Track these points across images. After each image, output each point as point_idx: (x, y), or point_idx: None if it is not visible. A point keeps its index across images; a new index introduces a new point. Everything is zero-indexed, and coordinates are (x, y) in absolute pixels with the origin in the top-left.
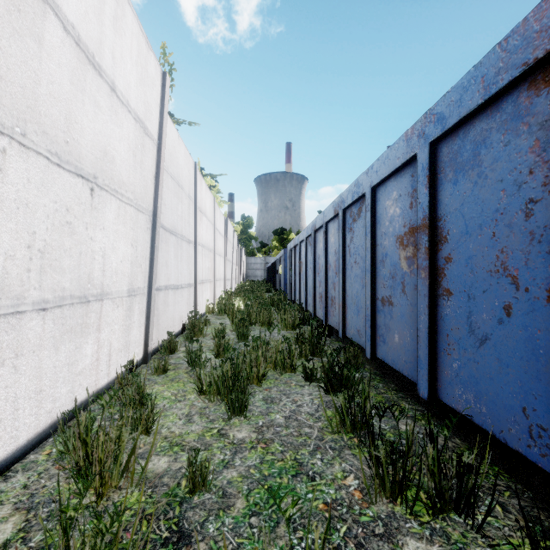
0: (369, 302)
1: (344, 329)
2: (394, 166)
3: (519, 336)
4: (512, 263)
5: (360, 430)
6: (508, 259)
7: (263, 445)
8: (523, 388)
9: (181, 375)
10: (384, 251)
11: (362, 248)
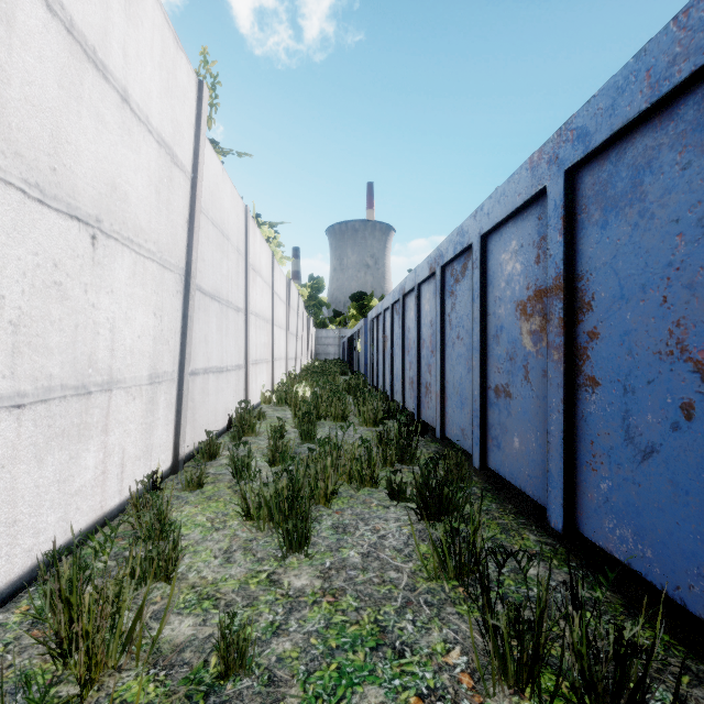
0: (478, 393)
1: (442, 427)
2: (512, 205)
3: None
4: (695, 341)
5: (468, 577)
6: (688, 336)
7: (330, 599)
8: None
9: (222, 491)
10: (499, 322)
11: (467, 319)
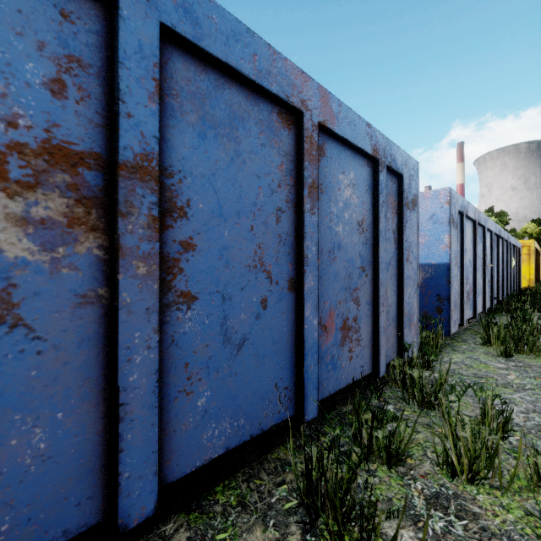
0: None
1: None
2: None
3: (272, 324)
4: (268, 259)
5: None
6: (264, 255)
7: None
8: (275, 367)
9: None
10: None
11: None
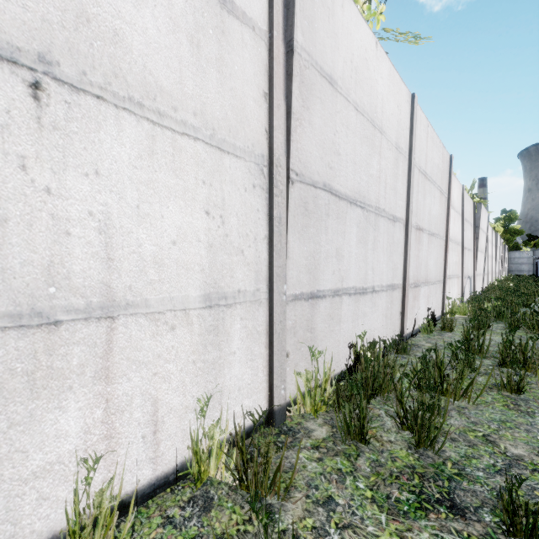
0: None
1: None
2: None
3: None
4: None
5: None
6: None
7: None
8: None
9: None
10: None
11: None
